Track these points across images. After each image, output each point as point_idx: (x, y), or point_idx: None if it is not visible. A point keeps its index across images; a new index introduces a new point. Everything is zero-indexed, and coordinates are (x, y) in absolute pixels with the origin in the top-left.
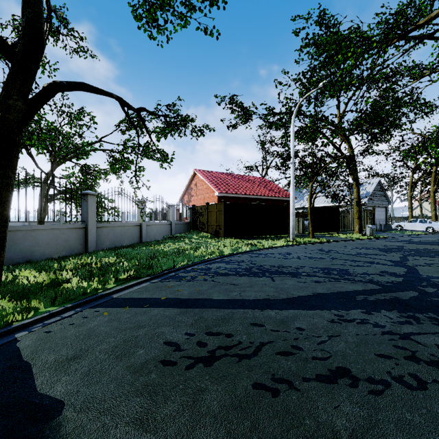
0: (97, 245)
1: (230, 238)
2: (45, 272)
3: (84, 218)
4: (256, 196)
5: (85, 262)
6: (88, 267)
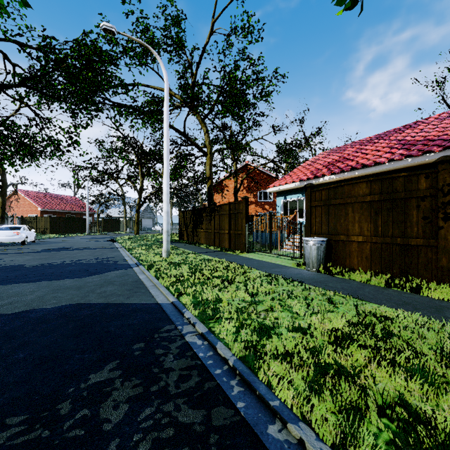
0: None
1: (54, 234)
2: None
3: None
4: (69, 211)
5: None
6: None
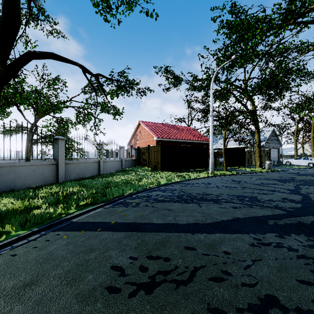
0: (66, 177)
1: (165, 171)
2: (21, 200)
3: (55, 157)
4: (184, 140)
5: (54, 191)
6: (55, 195)
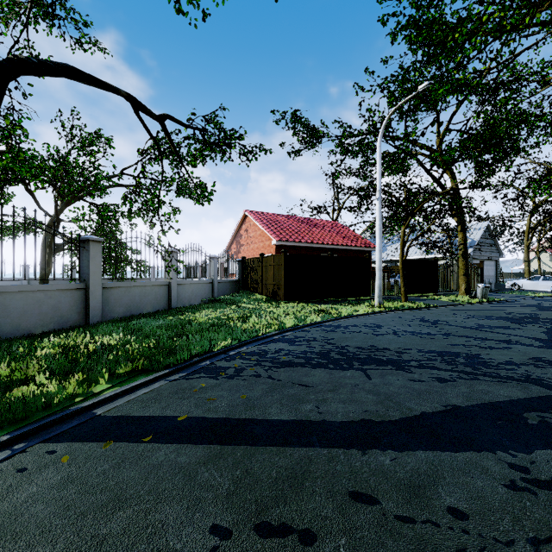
0: (104, 314)
1: (293, 302)
2: None
3: (83, 275)
4: (327, 245)
5: (72, 343)
6: (72, 353)
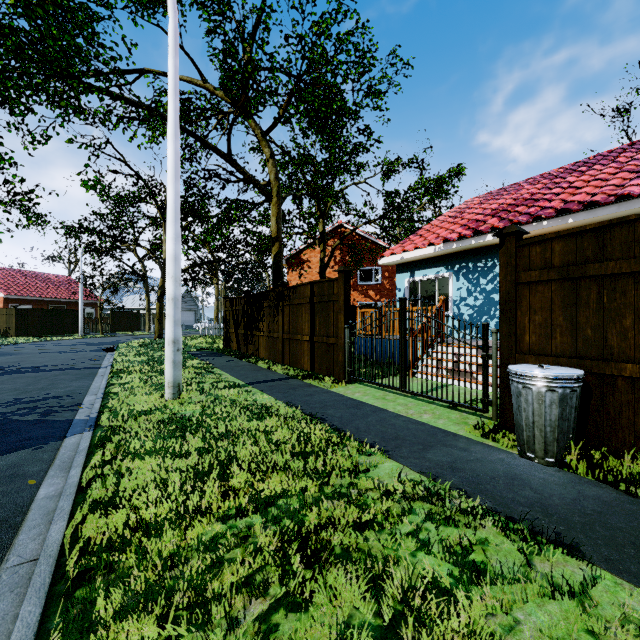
0: None
1: (22, 337)
2: None
3: None
4: (55, 299)
5: None
6: None
